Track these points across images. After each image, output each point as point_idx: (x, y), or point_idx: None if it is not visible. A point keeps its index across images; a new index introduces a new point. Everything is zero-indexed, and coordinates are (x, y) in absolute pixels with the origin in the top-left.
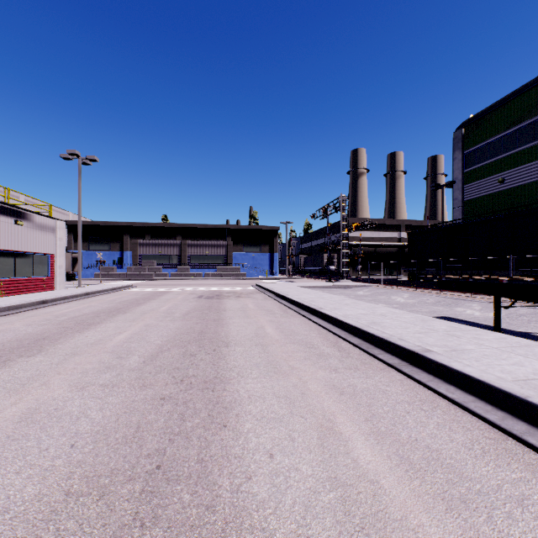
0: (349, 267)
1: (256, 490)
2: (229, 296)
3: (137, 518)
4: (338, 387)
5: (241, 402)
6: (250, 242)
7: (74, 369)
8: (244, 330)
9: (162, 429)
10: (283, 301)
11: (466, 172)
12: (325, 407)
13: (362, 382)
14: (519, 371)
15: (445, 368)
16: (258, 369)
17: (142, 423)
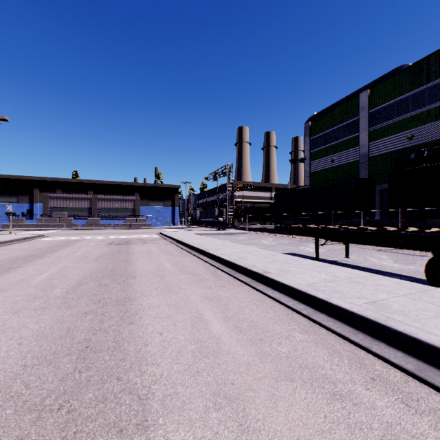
0: (234, 219)
1: (151, 349)
2: (137, 242)
3: (76, 369)
4: (209, 297)
5: (144, 310)
6: (156, 197)
7: (5, 301)
8: (148, 267)
9: (87, 329)
10: (181, 245)
11: (312, 152)
12: (199, 308)
13: (225, 293)
14: (312, 280)
15: (274, 281)
16: (157, 291)
17: (71, 327)
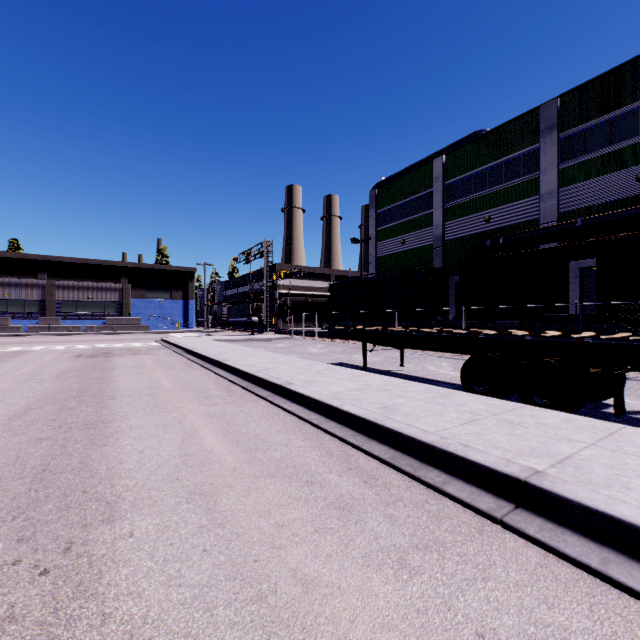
0: (278, 318)
1: (127, 466)
2: (123, 353)
3: (32, 489)
4: (212, 414)
5: (123, 432)
6: (157, 286)
7: None
8: (135, 385)
9: (44, 454)
10: (190, 356)
11: (379, 231)
12: (195, 425)
13: (233, 410)
14: (338, 389)
15: (294, 393)
16: (144, 411)
17: (22, 454)
